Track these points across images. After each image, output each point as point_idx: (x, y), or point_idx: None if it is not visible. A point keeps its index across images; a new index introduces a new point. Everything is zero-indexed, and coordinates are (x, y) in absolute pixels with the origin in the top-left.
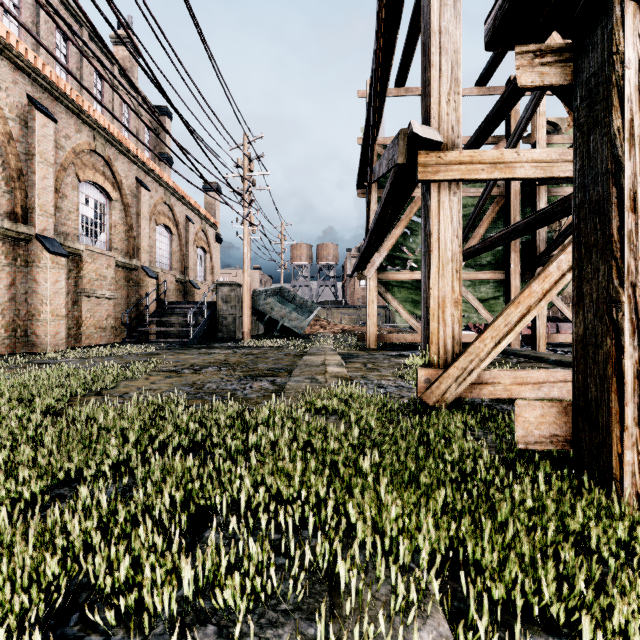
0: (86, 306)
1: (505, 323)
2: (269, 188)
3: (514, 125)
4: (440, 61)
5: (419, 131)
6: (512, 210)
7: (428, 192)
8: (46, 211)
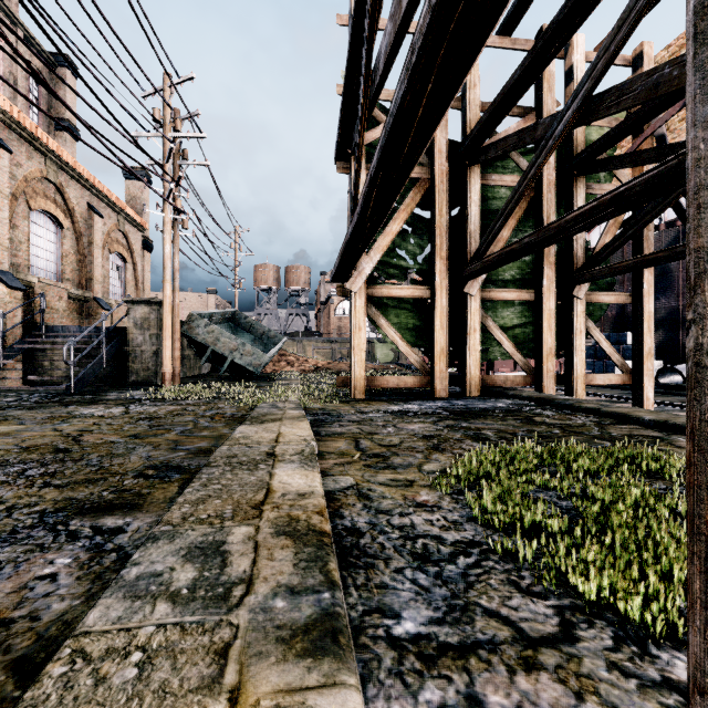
0: None
1: None
2: (208, 163)
3: (548, 91)
4: None
5: None
6: (545, 206)
7: None
8: None
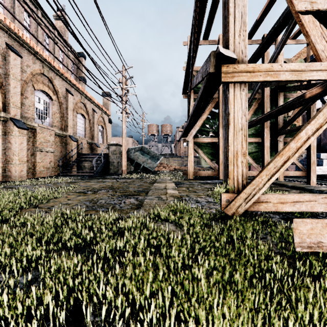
0: (38, 156)
1: (274, 166)
2: (136, 94)
3: (266, 60)
4: (235, 11)
5: (223, 51)
6: (265, 105)
7: (227, 89)
8: (16, 105)
